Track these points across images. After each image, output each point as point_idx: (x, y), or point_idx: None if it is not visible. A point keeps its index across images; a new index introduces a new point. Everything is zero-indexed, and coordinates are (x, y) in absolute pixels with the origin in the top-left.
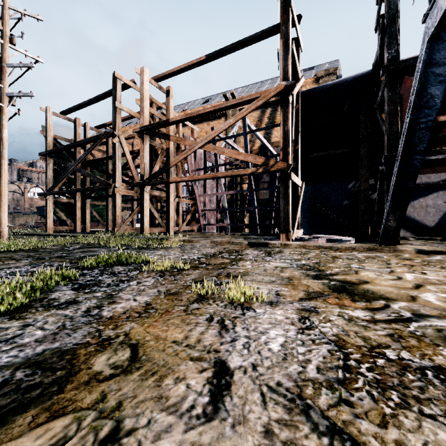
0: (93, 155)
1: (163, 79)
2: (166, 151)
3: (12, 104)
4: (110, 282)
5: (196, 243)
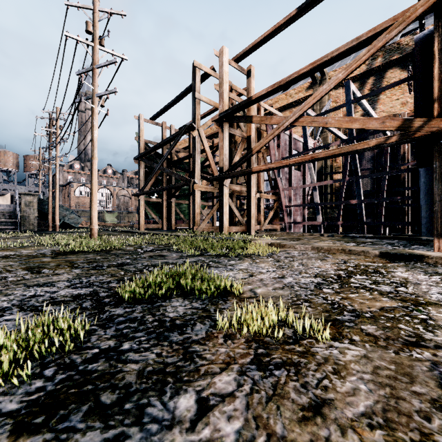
0: (177, 156)
1: (243, 58)
2: (246, 140)
3: (102, 105)
4: (132, 380)
5: (290, 249)
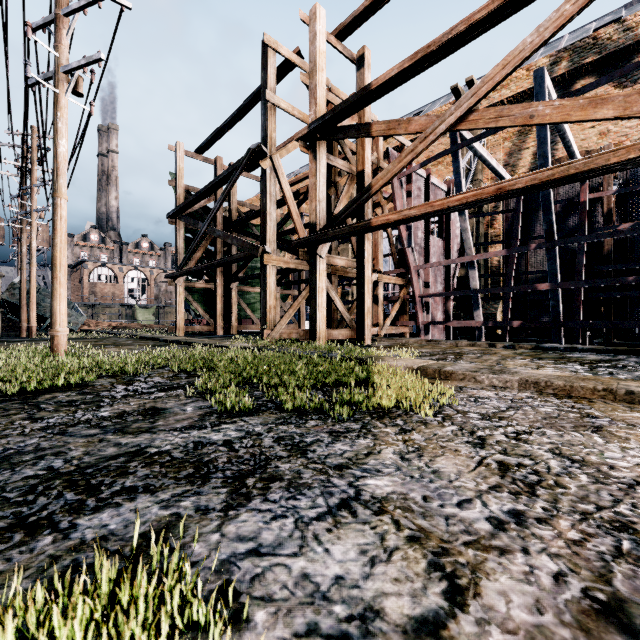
0: (242, 215)
1: (352, 30)
2: (357, 178)
3: (78, 93)
4: None
5: (468, 383)
